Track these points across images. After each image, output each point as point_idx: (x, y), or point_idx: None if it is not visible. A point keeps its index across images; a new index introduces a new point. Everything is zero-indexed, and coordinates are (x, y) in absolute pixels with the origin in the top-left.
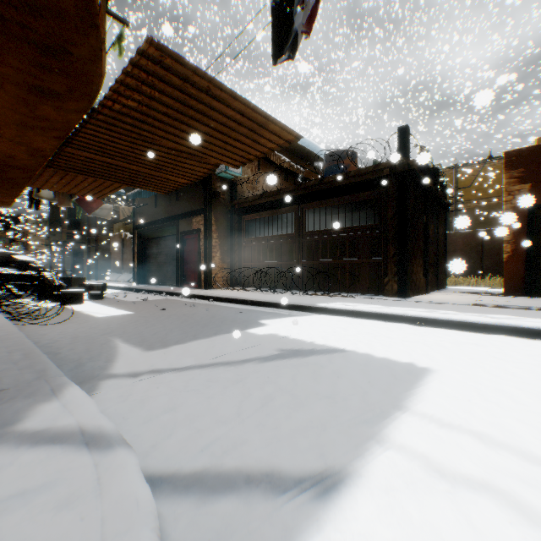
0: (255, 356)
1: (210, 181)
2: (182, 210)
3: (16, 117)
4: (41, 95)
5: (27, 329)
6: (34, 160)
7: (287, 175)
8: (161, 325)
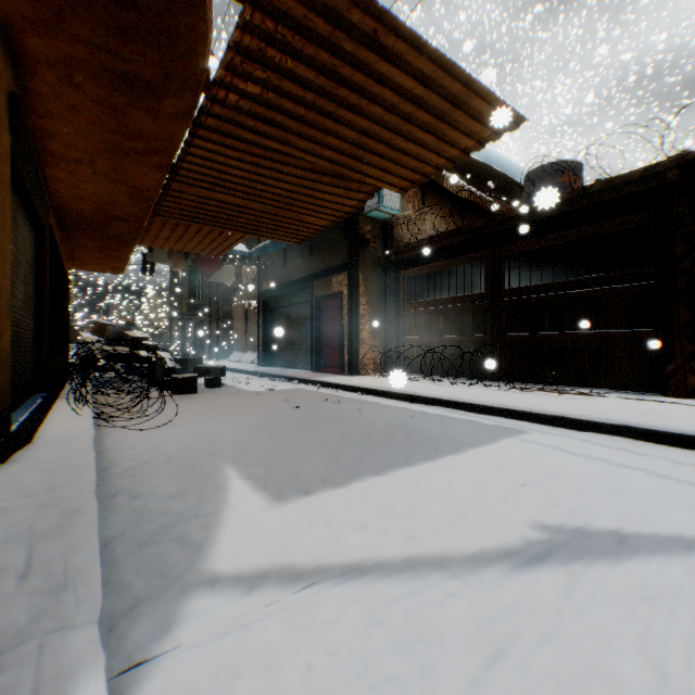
0: (492, 541)
1: (356, 224)
2: (318, 267)
3: (105, 139)
4: (128, 91)
5: (116, 435)
6: (136, 205)
7: (464, 210)
8: (294, 438)
